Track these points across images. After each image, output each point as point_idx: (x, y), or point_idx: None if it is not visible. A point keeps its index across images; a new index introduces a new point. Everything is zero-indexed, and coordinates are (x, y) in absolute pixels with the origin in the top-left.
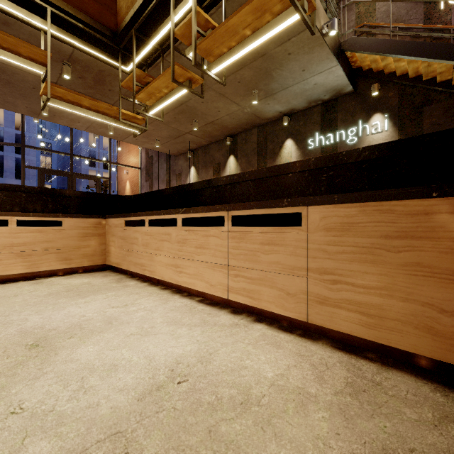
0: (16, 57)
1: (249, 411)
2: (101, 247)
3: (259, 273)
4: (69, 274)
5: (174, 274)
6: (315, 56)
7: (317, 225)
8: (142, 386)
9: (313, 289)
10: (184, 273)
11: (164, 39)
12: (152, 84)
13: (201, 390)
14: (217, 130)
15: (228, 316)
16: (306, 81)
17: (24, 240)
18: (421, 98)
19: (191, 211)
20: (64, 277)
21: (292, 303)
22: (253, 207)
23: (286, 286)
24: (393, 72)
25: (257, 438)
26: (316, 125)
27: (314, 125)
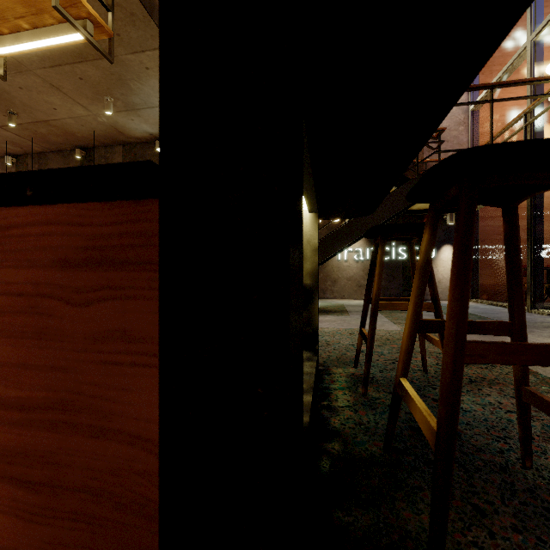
0: None
1: None
2: None
3: None
4: None
5: None
6: None
7: None
8: None
9: None
10: None
11: None
12: None
13: None
14: (57, 135)
15: None
16: None
17: None
18: None
19: None
20: None
21: None
22: None
23: None
24: None
25: None
26: None
27: None
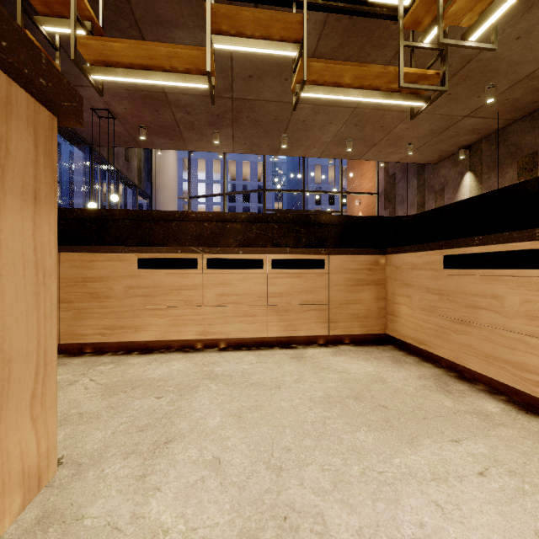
0: (269, 43)
1: None
2: (378, 305)
3: None
4: (333, 345)
5: None
6: None
7: None
8: None
9: None
10: None
11: None
12: None
13: None
14: (534, 91)
15: None
16: None
17: (280, 289)
18: None
19: None
20: (328, 351)
21: None
22: None
23: None
24: None
25: None
26: None
27: None
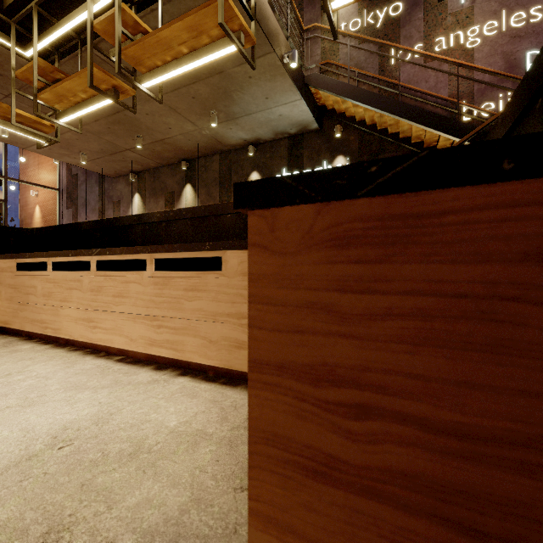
0: None
1: (136, 460)
2: None
3: (183, 322)
4: None
5: (86, 331)
6: (278, 85)
7: (236, 270)
8: (8, 459)
9: (232, 334)
10: (99, 328)
11: (83, 27)
12: (61, 83)
13: (87, 450)
14: (169, 151)
15: (149, 373)
16: (270, 111)
17: None
18: (376, 147)
19: (107, 252)
20: None
21: (214, 350)
22: (177, 250)
23: (209, 333)
24: (353, 116)
25: (135, 480)
26: (283, 160)
27: (281, 160)
